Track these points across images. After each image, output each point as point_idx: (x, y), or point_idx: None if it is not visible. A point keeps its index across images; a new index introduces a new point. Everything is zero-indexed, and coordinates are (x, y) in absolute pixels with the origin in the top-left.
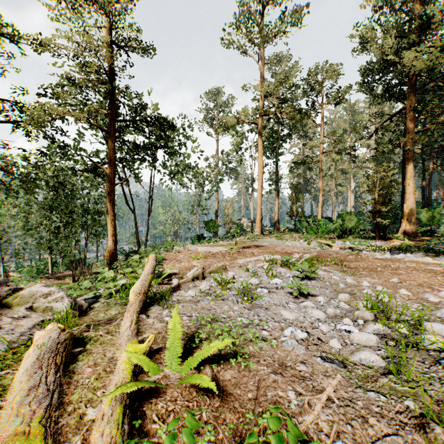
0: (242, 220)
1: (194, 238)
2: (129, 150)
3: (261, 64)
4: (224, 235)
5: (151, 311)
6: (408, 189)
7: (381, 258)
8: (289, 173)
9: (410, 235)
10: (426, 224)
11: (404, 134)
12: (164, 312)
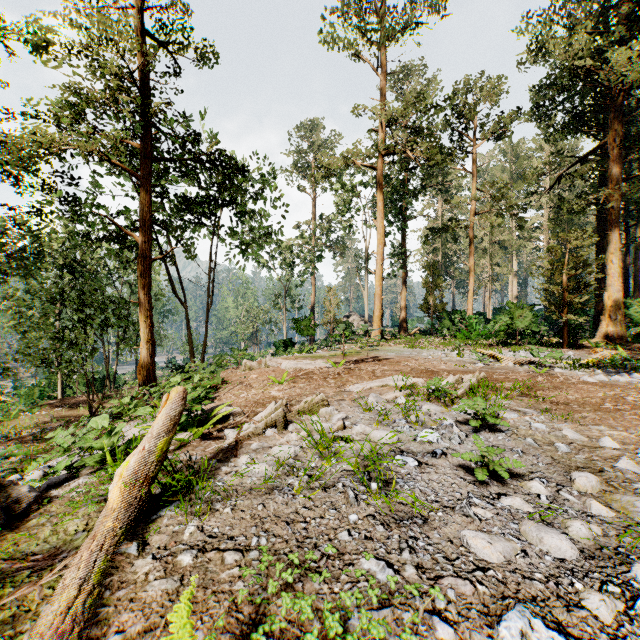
0: (351, 317)
1: (279, 345)
2: (176, 208)
3: (382, 77)
4: (324, 340)
5: (158, 526)
6: (610, 269)
7: (592, 381)
8: (421, 248)
9: (614, 340)
10: (639, 323)
11: (599, 185)
12: (187, 530)
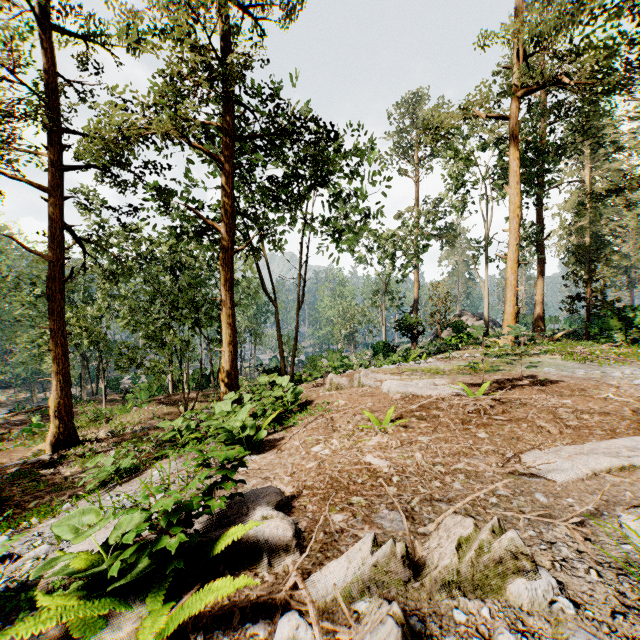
0: (463, 316)
1: (377, 348)
2: (262, 195)
3: None
4: (429, 342)
5: None
6: None
7: None
8: (558, 228)
9: None
10: None
11: None
12: None
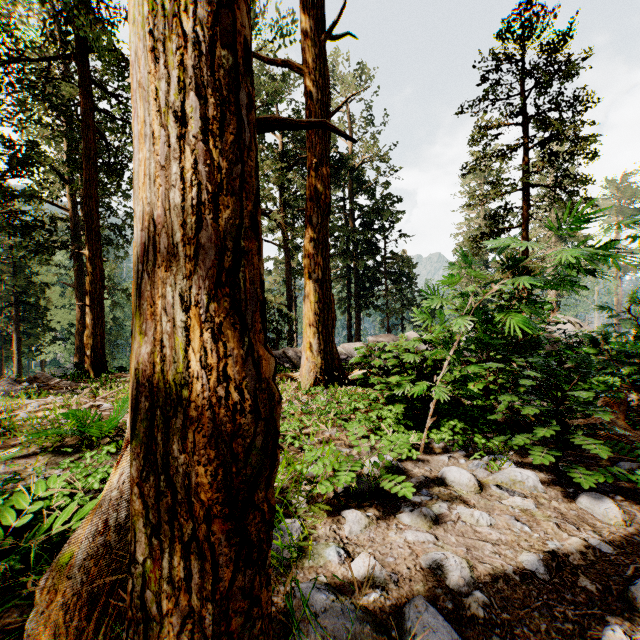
0: None
1: None
2: None
3: None
4: None
5: None
6: None
7: None
8: None
9: None
10: None
11: None
12: None
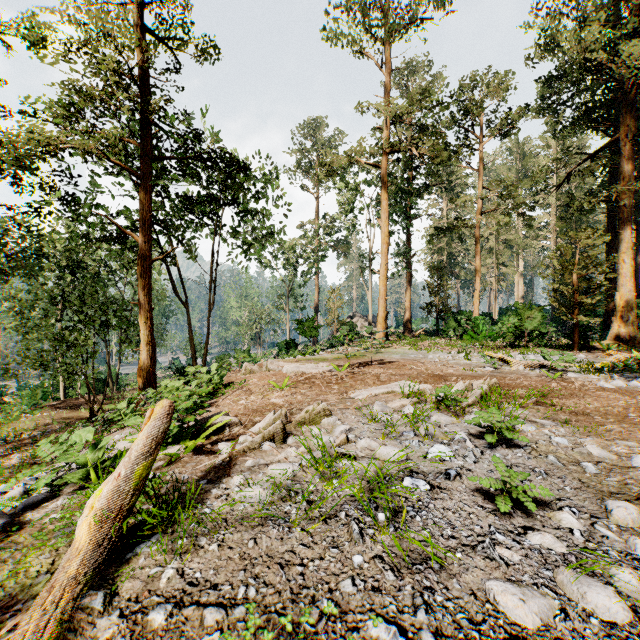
0: (355, 317)
1: (282, 346)
2: (177, 208)
3: (386, 73)
4: (327, 340)
5: (132, 569)
6: (622, 269)
7: (609, 387)
8: (426, 247)
9: (625, 342)
10: None
11: (609, 183)
12: (165, 575)
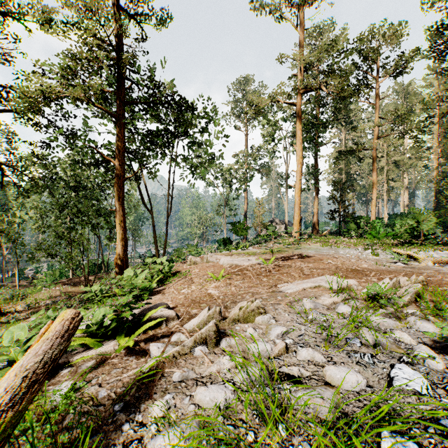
0: (274, 221)
1: (221, 242)
2: (143, 140)
3: (300, 31)
4: (254, 238)
5: None
6: None
7: None
8: (328, 169)
9: None
10: None
11: None
12: None
